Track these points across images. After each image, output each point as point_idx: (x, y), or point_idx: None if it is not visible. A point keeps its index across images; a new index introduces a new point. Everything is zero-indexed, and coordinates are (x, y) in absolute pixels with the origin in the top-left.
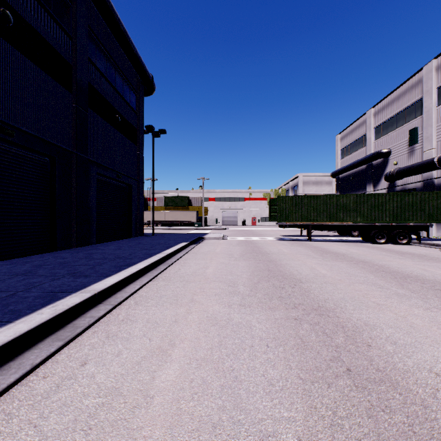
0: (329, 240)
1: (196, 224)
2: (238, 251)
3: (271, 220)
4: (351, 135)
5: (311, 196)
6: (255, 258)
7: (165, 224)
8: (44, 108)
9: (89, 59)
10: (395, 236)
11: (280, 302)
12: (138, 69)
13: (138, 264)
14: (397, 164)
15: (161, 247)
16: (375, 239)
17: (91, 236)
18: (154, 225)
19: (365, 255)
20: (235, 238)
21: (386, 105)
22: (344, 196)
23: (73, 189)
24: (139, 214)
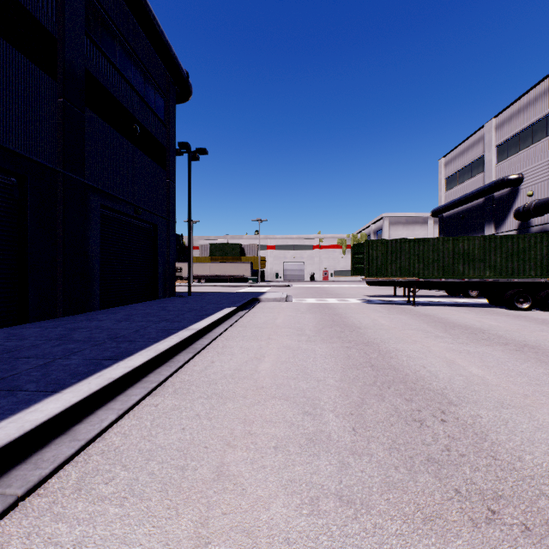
0: (440, 304)
1: (250, 279)
2: (310, 323)
3: (356, 274)
4: (460, 158)
5: (414, 239)
6: (340, 336)
7: (211, 279)
8: (4, 97)
9: (87, 35)
10: (546, 298)
11: (439, 484)
12: (165, 61)
13: (134, 357)
14: (533, 195)
15: (192, 317)
16: (515, 303)
17: (91, 299)
18: (196, 281)
19: (518, 331)
20: (303, 300)
21: (516, 112)
22: (465, 238)
23: (59, 228)
24: (169, 266)
